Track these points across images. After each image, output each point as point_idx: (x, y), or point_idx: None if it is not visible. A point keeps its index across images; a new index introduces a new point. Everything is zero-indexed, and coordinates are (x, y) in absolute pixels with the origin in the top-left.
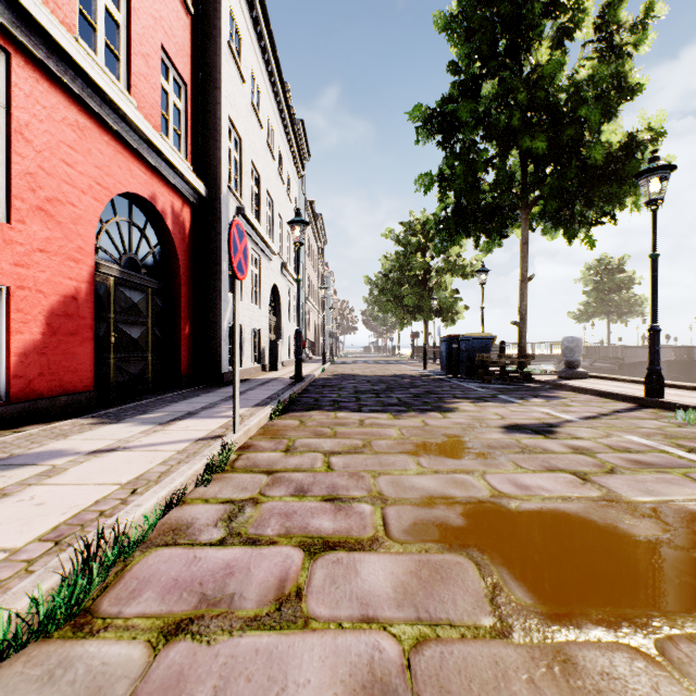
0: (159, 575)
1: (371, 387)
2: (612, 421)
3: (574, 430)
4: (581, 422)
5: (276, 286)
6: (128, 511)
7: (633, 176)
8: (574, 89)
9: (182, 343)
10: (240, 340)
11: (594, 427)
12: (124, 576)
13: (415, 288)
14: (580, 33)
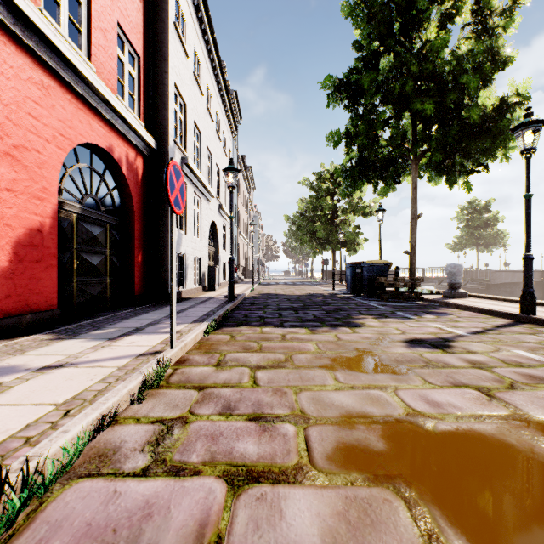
0: (72, 518)
1: (291, 305)
2: (497, 336)
3: (467, 344)
4: (471, 337)
5: (214, 223)
6: (53, 439)
7: (510, 130)
8: (456, 62)
9: (135, 268)
10: (185, 266)
11: (483, 342)
12: (35, 520)
13: (325, 225)
14: (459, 18)
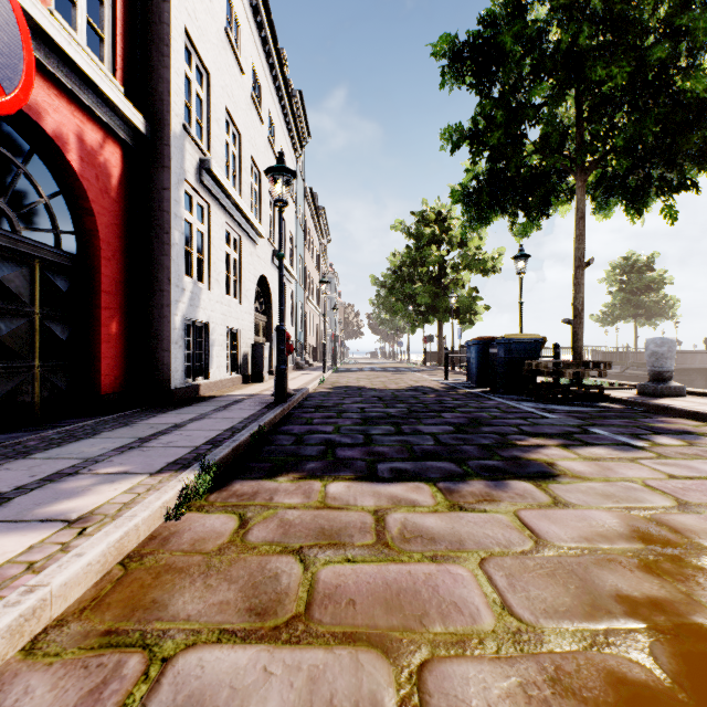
0: None
1: (385, 410)
2: None
3: None
4: None
5: (266, 278)
6: None
7: None
8: None
9: (102, 345)
10: (207, 343)
11: None
12: None
13: (429, 286)
14: None
